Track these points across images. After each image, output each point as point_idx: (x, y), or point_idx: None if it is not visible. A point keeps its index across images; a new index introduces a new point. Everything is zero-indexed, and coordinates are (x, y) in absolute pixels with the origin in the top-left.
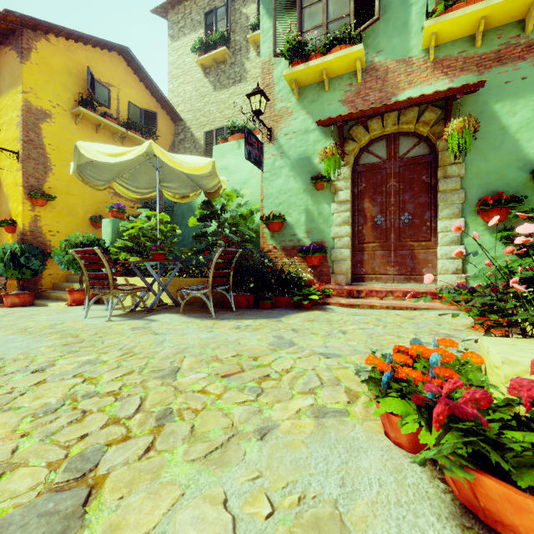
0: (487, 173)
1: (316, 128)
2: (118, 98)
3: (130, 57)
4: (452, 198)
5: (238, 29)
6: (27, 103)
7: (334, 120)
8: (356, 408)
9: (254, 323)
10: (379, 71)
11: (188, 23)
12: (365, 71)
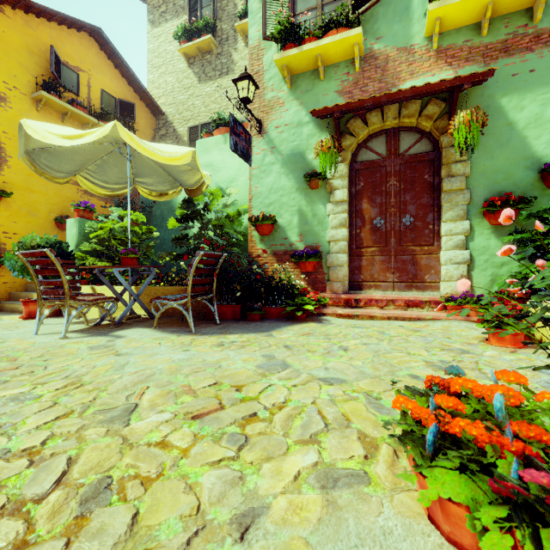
0: (494, 172)
1: (310, 121)
2: (88, 85)
3: (103, 39)
4: (457, 199)
5: (225, 17)
6: None
7: (330, 110)
8: (378, 468)
9: (240, 338)
10: (378, 59)
11: (171, 8)
12: (363, 59)
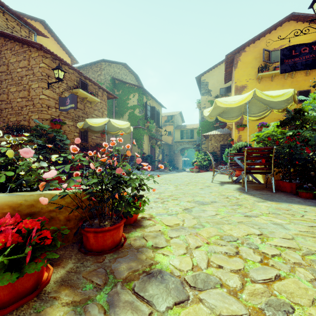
0: None
1: None
2: None
3: (296, 16)
4: None
5: None
6: (236, 87)
7: None
8: None
9: (241, 197)
10: None
11: None
12: None
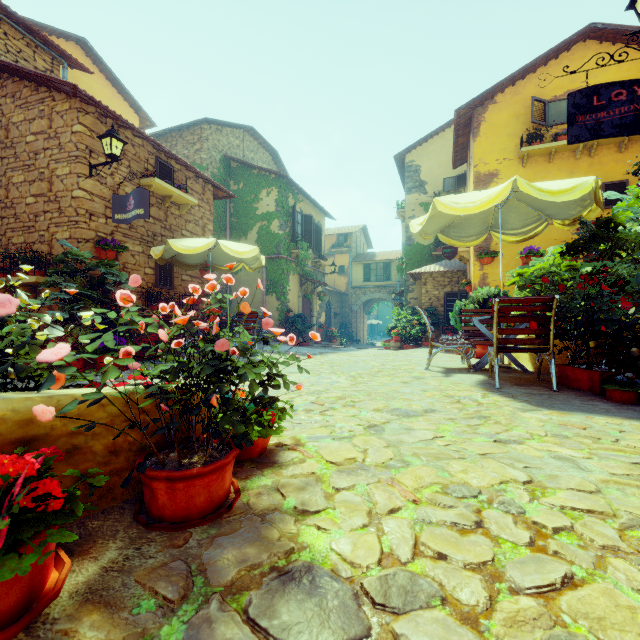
0: None
1: None
2: None
3: (599, 30)
4: None
5: None
6: (477, 175)
7: None
8: None
9: (488, 400)
10: None
11: None
12: None
